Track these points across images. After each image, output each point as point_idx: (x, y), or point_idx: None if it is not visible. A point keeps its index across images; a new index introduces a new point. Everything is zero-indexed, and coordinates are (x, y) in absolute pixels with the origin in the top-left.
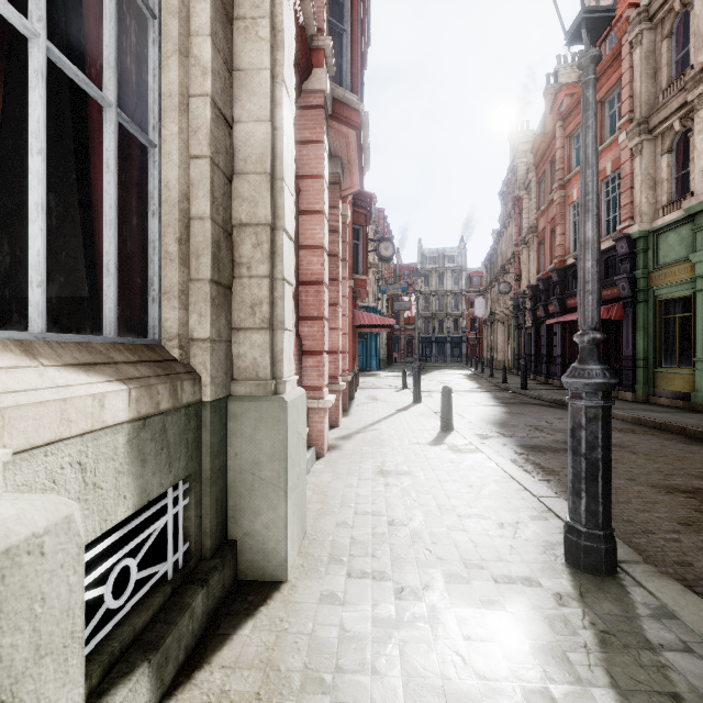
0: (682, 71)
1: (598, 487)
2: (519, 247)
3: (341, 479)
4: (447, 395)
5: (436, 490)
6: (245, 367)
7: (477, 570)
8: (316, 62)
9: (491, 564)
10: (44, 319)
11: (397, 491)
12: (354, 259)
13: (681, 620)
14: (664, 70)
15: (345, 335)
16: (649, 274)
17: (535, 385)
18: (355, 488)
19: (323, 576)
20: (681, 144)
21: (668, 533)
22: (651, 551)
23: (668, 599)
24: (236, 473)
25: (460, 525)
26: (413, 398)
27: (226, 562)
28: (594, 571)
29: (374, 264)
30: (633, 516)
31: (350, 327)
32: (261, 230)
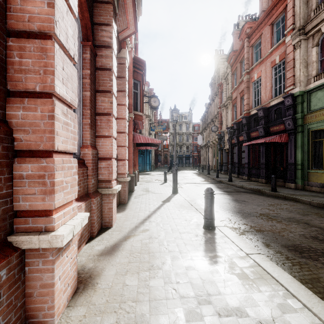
0: None
1: None
2: (221, 108)
3: None
4: (210, 197)
5: None
6: None
7: None
8: None
9: None
10: None
11: None
12: (134, 102)
13: None
14: None
15: (124, 147)
16: (304, 116)
17: (233, 178)
18: None
19: None
20: None
21: None
22: None
23: None
24: None
25: None
26: (172, 190)
27: None
28: None
29: (148, 115)
30: None
31: (131, 144)
32: None
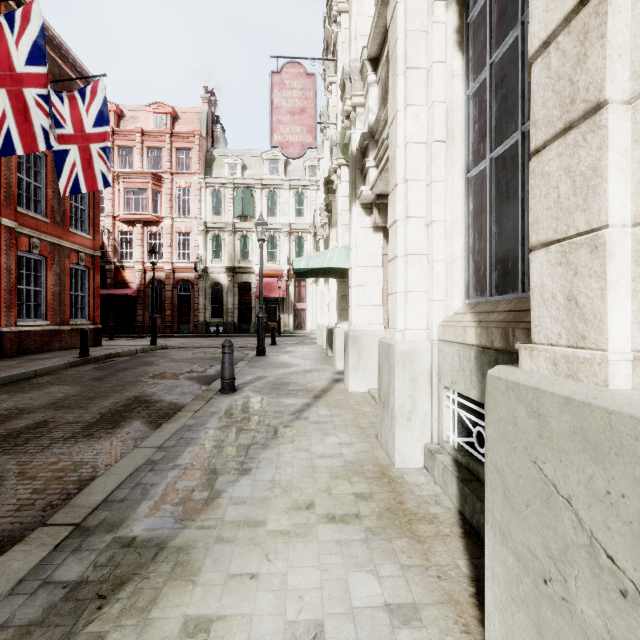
0: None
1: None
2: None
3: None
4: None
5: None
6: None
7: None
8: None
9: None
10: (488, 291)
11: None
12: None
13: None
14: None
15: None
16: None
17: None
18: None
19: None
20: None
21: None
22: None
23: None
24: None
25: None
26: None
27: None
28: None
29: None
30: None
31: None
32: None
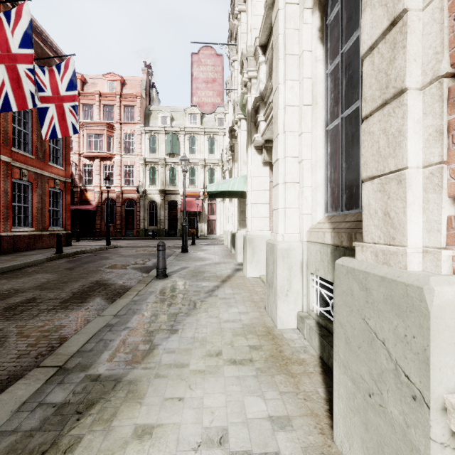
0: None
1: None
2: None
3: None
4: None
5: None
6: None
7: None
8: None
9: None
10: (340, 207)
11: None
12: None
13: None
14: None
15: None
16: None
17: None
18: None
19: (304, 452)
20: None
21: None
22: None
23: None
24: None
25: None
26: None
27: None
28: None
29: None
30: None
31: None
32: None
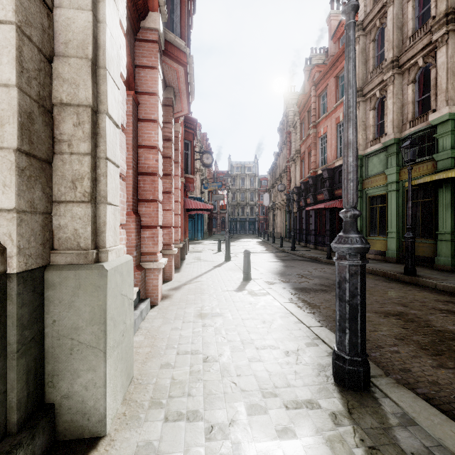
0: (380, 63)
1: (357, 325)
2: (289, 163)
3: (169, 323)
4: (247, 256)
5: (240, 327)
6: (66, 238)
7: (272, 398)
8: (152, 7)
9: (282, 390)
10: None
11: (211, 330)
12: (185, 164)
13: (420, 425)
14: (371, 61)
15: (178, 215)
16: (363, 181)
17: (299, 247)
18: (179, 330)
19: (142, 423)
20: (380, 105)
21: (391, 346)
22: (384, 362)
23: (407, 407)
24: (54, 340)
25: (258, 356)
26: (225, 258)
27: (38, 431)
28: (355, 388)
29: (199, 169)
30: (368, 336)
31: (182, 210)
32: (83, 110)
